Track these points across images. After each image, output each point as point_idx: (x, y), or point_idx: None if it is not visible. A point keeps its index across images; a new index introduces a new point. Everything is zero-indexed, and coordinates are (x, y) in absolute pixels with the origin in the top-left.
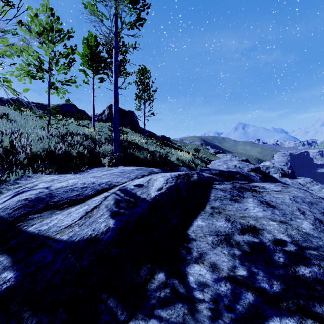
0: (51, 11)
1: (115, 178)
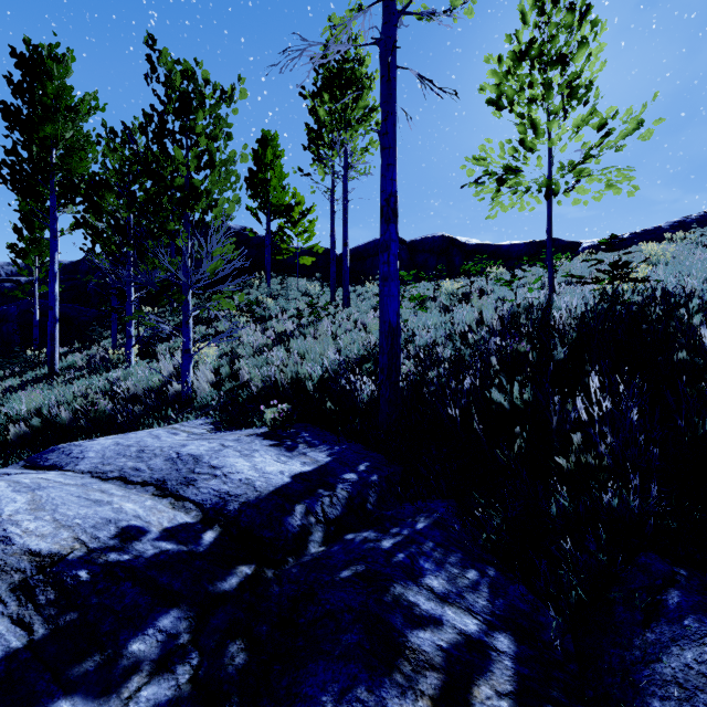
0: (537, 8)
1: (100, 457)
